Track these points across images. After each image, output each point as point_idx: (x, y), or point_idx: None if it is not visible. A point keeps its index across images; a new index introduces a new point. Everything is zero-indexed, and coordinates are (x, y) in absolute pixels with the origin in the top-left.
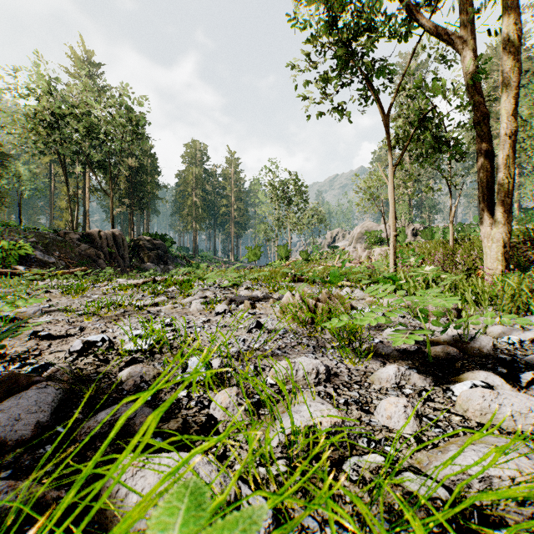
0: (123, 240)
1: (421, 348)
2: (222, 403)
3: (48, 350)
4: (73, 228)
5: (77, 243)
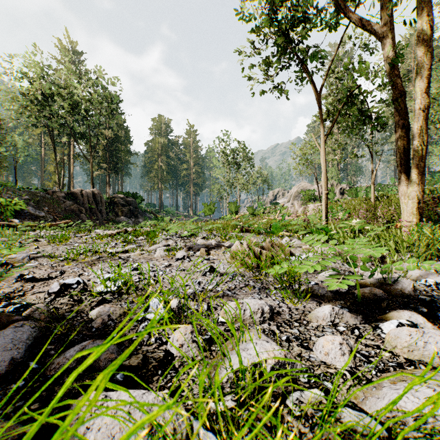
0: (101, 198)
1: (351, 289)
2: (178, 340)
3: (31, 291)
4: (60, 187)
5: (63, 200)
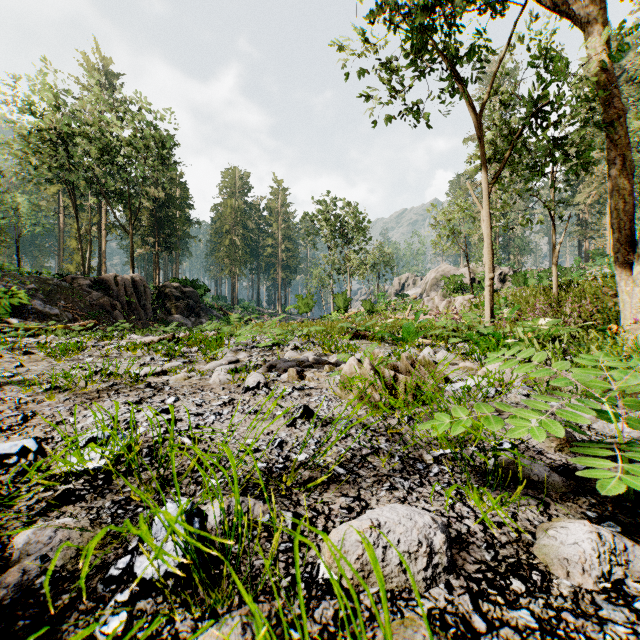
0: (144, 287)
1: None
2: None
3: None
4: (85, 272)
5: (87, 290)
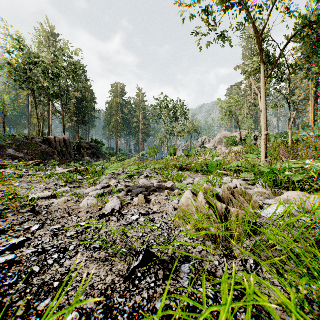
0: (70, 143)
1: None
2: None
3: None
4: (40, 135)
5: (40, 144)
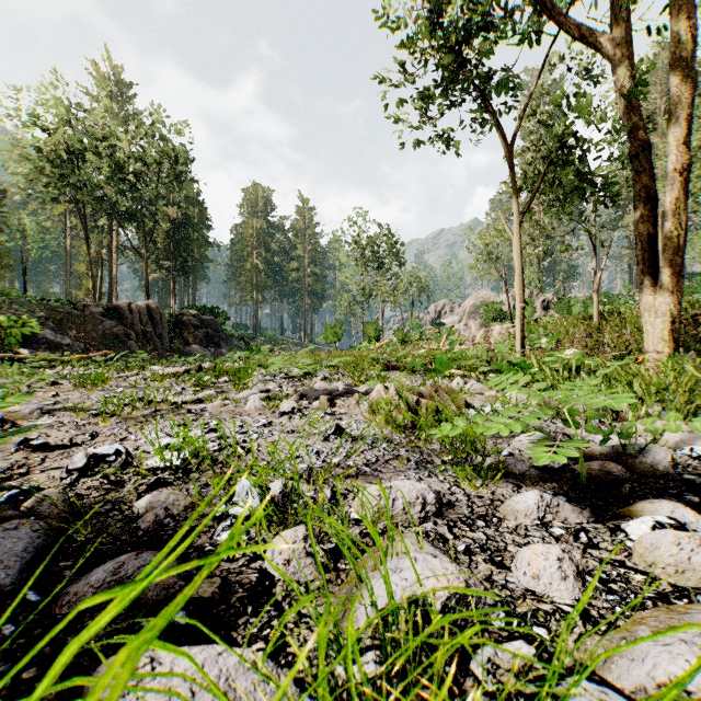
0: (160, 315)
1: (569, 464)
2: (282, 553)
3: (41, 466)
4: (96, 299)
5: (100, 318)
